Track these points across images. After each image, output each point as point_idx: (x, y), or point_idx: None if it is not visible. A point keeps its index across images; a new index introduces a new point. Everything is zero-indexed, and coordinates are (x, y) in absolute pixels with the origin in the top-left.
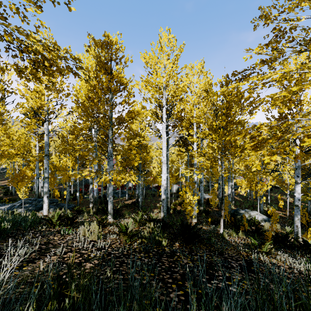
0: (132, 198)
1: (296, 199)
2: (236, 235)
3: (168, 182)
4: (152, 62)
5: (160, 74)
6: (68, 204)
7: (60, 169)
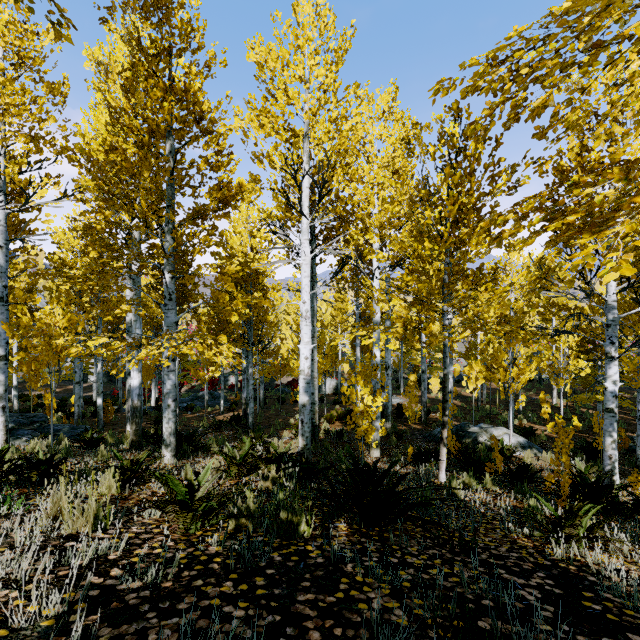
0: (236, 407)
1: (609, 396)
2: (478, 485)
3: (315, 367)
4: (276, 64)
5: (295, 92)
6: (73, 426)
7: (33, 335)
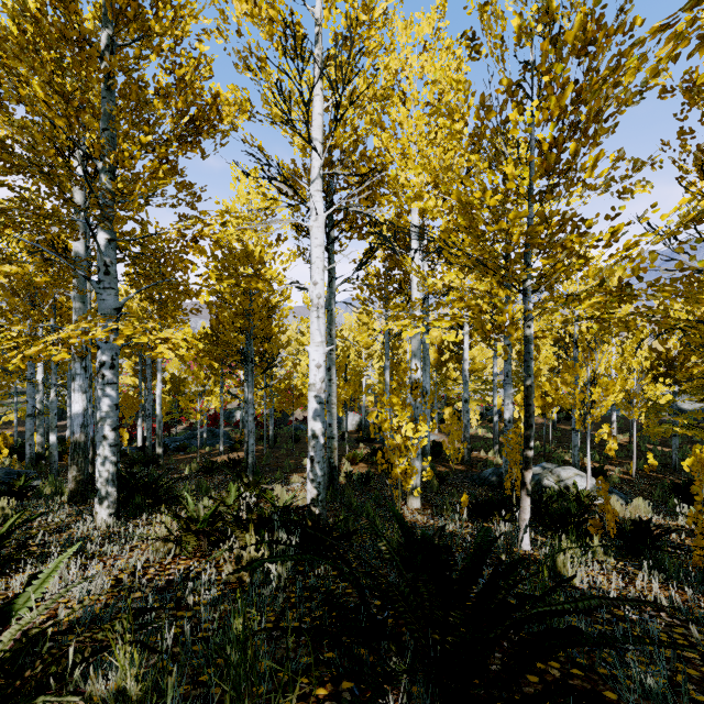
0: (240, 447)
1: None
2: (583, 555)
3: (333, 390)
4: None
5: None
6: (10, 471)
7: None
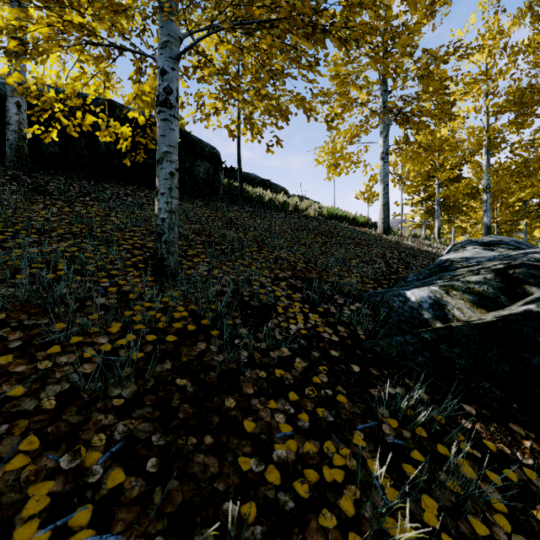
0: None
1: None
2: None
3: None
4: None
5: None
6: None
7: None
